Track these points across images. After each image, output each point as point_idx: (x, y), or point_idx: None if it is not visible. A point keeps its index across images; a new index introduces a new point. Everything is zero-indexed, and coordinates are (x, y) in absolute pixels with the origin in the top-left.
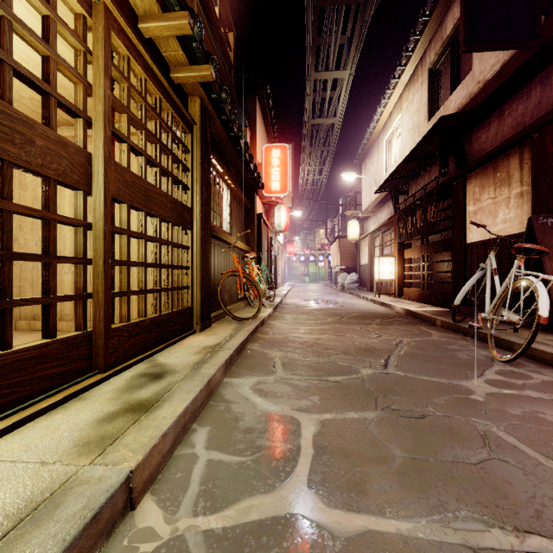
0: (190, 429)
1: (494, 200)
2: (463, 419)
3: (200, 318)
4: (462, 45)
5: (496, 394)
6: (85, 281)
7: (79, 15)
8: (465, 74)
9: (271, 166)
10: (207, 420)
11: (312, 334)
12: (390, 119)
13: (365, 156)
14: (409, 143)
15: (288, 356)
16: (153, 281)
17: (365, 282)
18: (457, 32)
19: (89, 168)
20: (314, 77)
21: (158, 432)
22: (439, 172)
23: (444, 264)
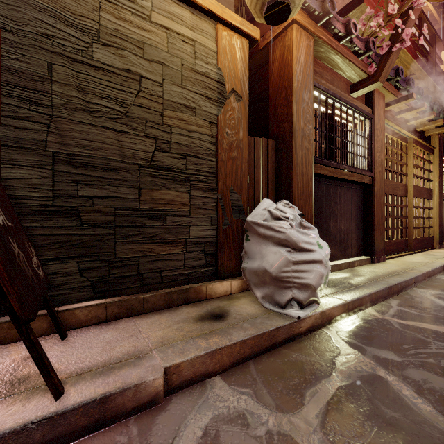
0: None
1: None
2: None
3: (438, 242)
4: None
5: None
6: (405, 223)
7: (404, 145)
8: None
9: None
10: None
11: None
12: None
13: None
14: None
15: None
16: None
17: None
18: None
19: (406, 189)
20: None
21: None
22: None
23: None
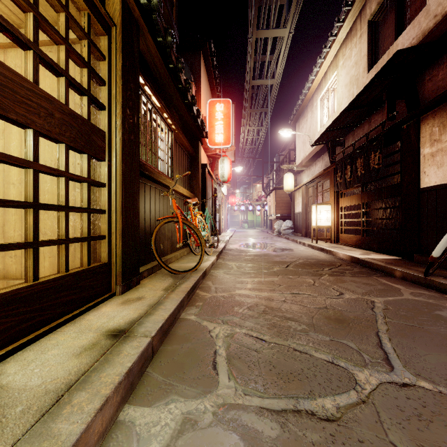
0: None
1: None
2: None
3: (120, 276)
4: None
5: None
6: None
7: None
8: (412, 17)
9: (215, 119)
10: None
11: (261, 291)
12: (324, 79)
13: (299, 117)
14: (345, 96)
15: (235, 336)
16: None
17: (299, 228)
18: None
19: None
20: (255, 35)
21: None
22: (387, 116)
23: (377, 212)
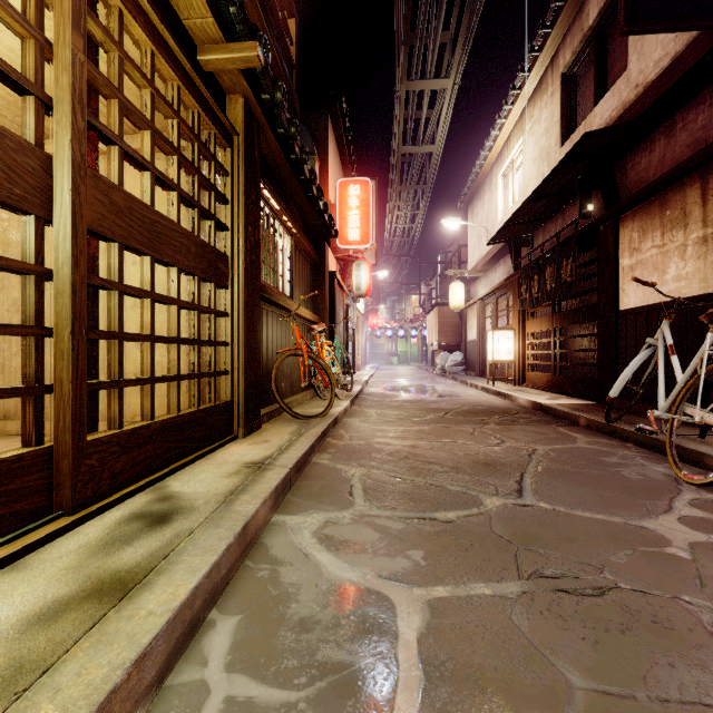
0: (205, 621)
1: (662, 250)
2: (669, 598)
3: (243, 417)
4: (622, 23)
5: (706, 545)
6: (40, 364)
7: None
8: (615, 78)
9: (348, 208)
10: (237, 601)
11: (406, 439)
12: (507, 146)
13: (473, 197)
14: (534, 176)
15: (372, 475)
16: None
17: (472, 363)
18: (604, 20)
19: (47, 180)
20: (405, 88)
21: (130, 652)
22: (579, 212)
23: (581, 340)
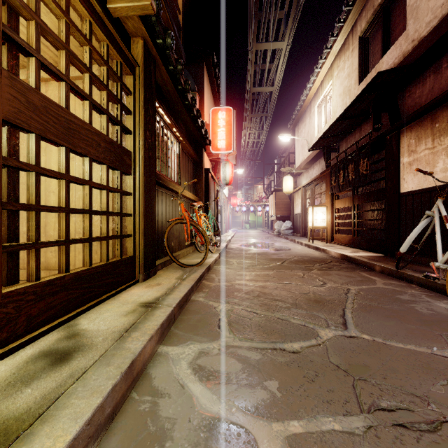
0: None
1: (432, 151)
2: None
3: (142, 267)
4: None
5: None
6: None
7: None
8: (396, 37)
9: (218, 126)
10: (118, 439)
11: (257, 281)
12: (321, 87)
13: (298, 121)
14: (339, 105)
15: (234, 310)
16: (96, 228)
17: (298, 228)
18: None
19: None
20: (255, 48)
21: None
22: (372, 127)
23: (370, 213)
